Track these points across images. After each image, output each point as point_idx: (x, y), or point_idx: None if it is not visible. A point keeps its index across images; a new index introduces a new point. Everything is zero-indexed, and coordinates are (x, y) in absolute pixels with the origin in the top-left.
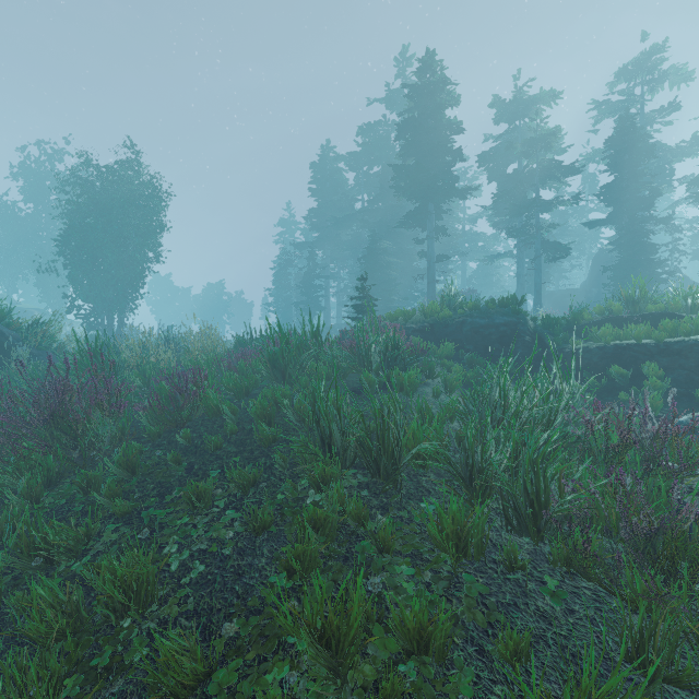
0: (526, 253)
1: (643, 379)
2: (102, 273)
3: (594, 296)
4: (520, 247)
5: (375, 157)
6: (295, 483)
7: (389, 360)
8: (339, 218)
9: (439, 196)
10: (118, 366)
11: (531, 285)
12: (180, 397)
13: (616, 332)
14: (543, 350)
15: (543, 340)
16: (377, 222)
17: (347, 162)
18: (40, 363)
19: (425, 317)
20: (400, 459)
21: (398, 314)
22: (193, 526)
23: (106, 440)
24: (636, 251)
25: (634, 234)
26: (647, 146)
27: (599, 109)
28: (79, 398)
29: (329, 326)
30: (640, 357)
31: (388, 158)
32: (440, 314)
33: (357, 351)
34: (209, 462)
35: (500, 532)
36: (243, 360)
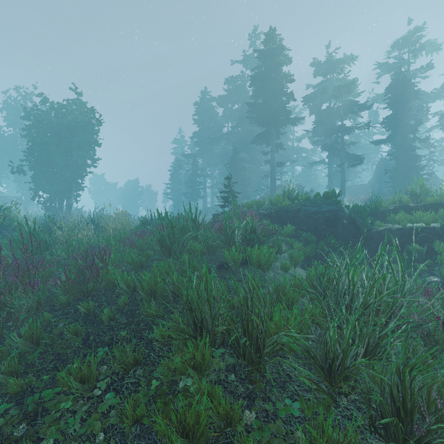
0: (334, 161)
1: (434, 253)
2: (55, 173)
3: (377, 189)
4: (330, 157)
5: (236, 98)
6: (171, 361)
7: (248, 241)
8: (212, 138)
9: (278, 123)
10: (49, 243)
11: (337, 182)
12: (88, 271)
13: (408, 217)
14: (356, 230)
15: (356, 222)
16: (237, 140)
17: (218, 101)
18: (0, 237)
19: (272, 205)
20: (264, 349)
21: (253, 203)
22: (74, 412)
23: (23, 311)
24: (407, 160)
25: (405, 149)
26: (413, 92)
27: (380, 68)
28: (4, 274)
29: (206, 208)
30: (430, 237)
31: (244, 99)
32: (283, 203)
33: (225, 233)
34: (102, 333)
35: (365, 435)
36: (141, 239)
